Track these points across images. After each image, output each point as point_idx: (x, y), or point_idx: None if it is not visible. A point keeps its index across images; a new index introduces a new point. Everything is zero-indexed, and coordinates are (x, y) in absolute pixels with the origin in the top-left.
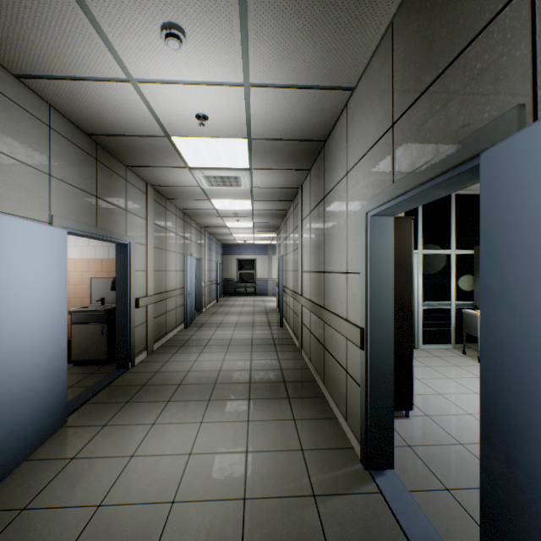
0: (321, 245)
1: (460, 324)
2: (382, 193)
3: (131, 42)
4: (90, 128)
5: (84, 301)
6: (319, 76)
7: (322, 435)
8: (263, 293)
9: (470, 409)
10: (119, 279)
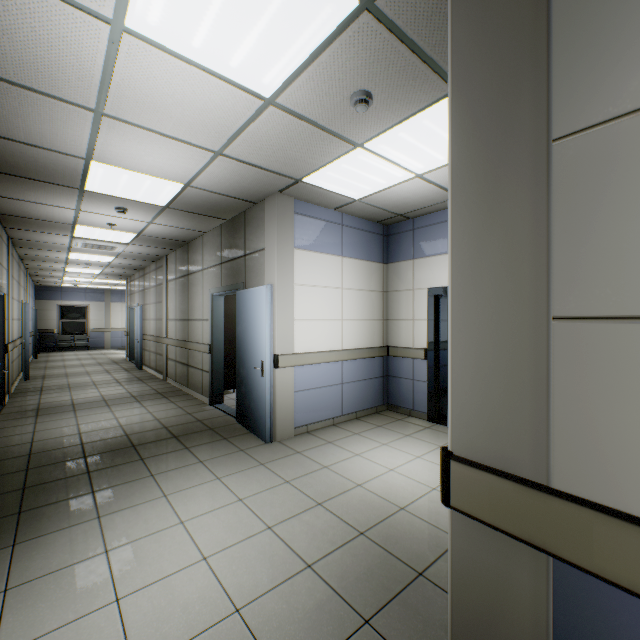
0: (186, 303)
1: None
2: (218, 289)
3: (95, 205)
4: (7, 212)
5: None
6: (190, 227)
7: (190, 403)
8: (98, 347)
9: None
10: None
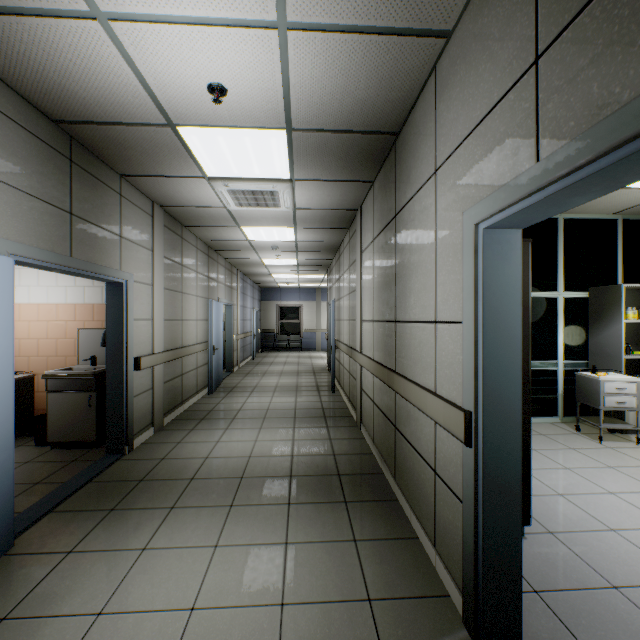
0: (391, 283)
1: (569, 390)
2: (513, 184)
3: None
4: (54, 109)
5: (69, 360)
6: (398, 7)
7: (399, 571)
8: (310, 348)
9: (611, 521)
10: (111, 331)
